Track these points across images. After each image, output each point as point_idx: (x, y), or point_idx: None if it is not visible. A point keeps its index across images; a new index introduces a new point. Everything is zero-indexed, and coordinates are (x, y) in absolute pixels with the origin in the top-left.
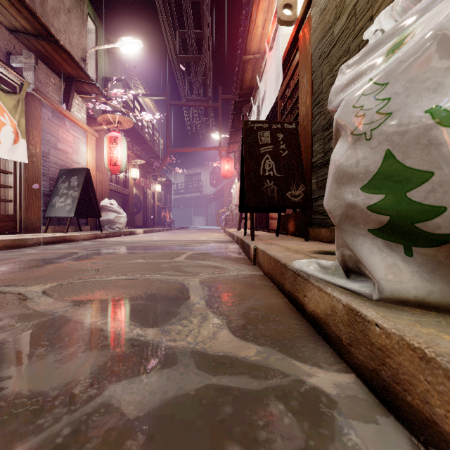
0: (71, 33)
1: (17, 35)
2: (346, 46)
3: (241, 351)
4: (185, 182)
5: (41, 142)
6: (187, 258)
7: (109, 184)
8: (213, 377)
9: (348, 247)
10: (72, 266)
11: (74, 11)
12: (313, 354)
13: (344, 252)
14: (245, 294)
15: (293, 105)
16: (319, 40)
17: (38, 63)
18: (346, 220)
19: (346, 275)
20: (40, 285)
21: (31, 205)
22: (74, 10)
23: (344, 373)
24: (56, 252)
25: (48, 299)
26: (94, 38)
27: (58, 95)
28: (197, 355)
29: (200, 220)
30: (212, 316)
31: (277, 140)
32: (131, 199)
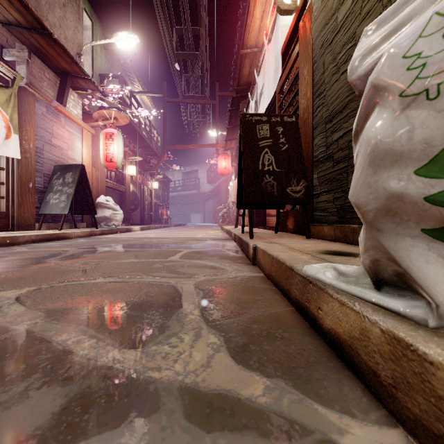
0: (66, 28)
1: (10, 28)
2: (352, 32)
3: (244, 388)
4: (183, 179)
5: (34, 137)
6: (182, 257)
7: (105, 181)
8: (207, 435)
9: (386, 252)
10: (59, 267)
11: (70, 6)
12: (339, 391)
13: (377, 257)
14: (245, 301)
15: (292, 98)
16: (321, 28)
17: (32, 57)
18: (385, 216)
19: (375, 286)
20: (16, 290)
21: (24, 202)
22: (70, 5)
23: (387, 426)
24: (46, 250)
25: (19, 307)
26: (90, 34)
27: (52, 91)
28: (187, 394)
29: (197, 217)
30: (207, 332)
31: (276, 134)
32: (128, 196)
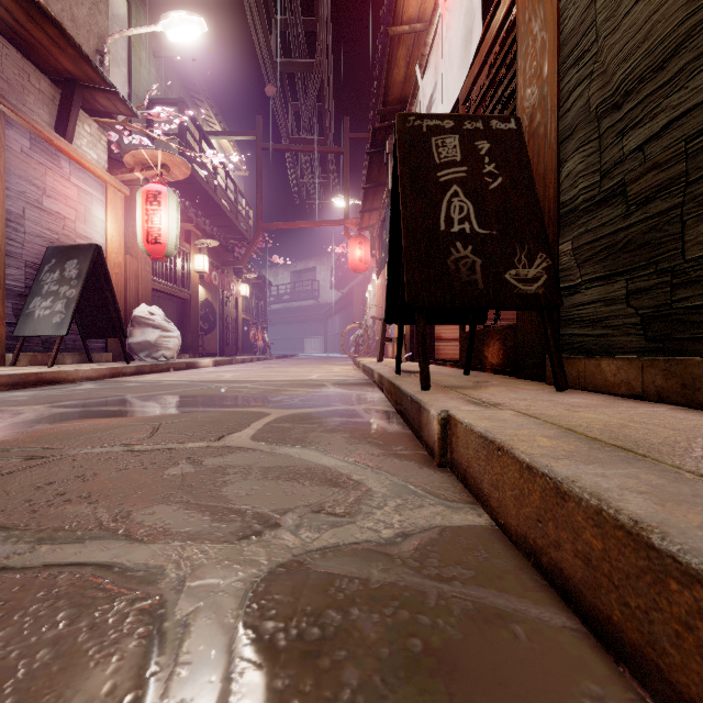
0: (75, 2)
1: None
2: None
3: None
4: (292, 283)
5: (4, 193)
6: (260, 434)
7: (152, 280)
8: None
9: None
10: None
11: None
12: None
13: None
14: None
15: (497, 102)
16: None
17: (3, 46)
18: None
19: None
20: None
21: None
22: None
23: None
24: None
25: None
26: (125, 23)
27: (47, 113)
28: None
29: (314, 344)
30: None
31: (476, 155)
32: (195, 307)
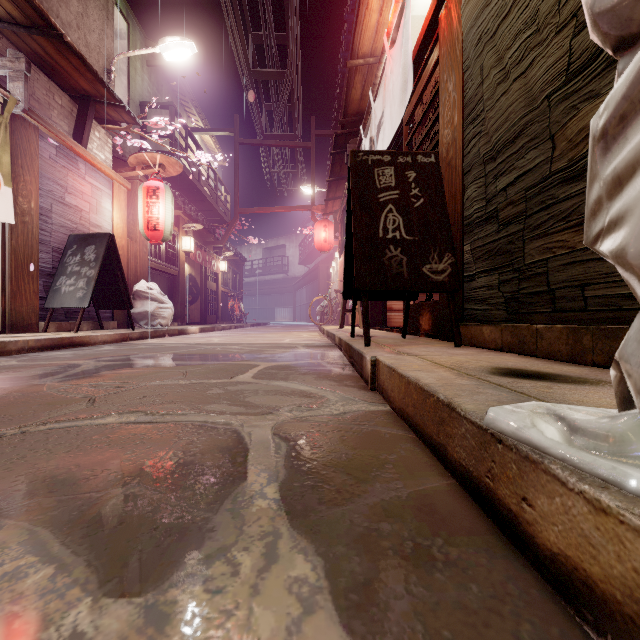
0: (88, 30)
1: None
2: (531, 11)
3: None
4: (264, 258)
5: (38, 193)
6: (257, 376)
7: (148, 259)
8: None
9: None
10: (53, 393)
11: None
12: None
13: None
14: (363, 464)
15: (428, 130)
16: (477, 13)
17: (34, 72)
18: None
19: None
20: None
21: (21, 290)
22: None
23: None
24: (47, 363)
25: None
26: (126, 41)
27: (67, 124)
28: None
29: (284, 313)
30: (291, 545)
31: (406, 182)
32: (183, 282)
